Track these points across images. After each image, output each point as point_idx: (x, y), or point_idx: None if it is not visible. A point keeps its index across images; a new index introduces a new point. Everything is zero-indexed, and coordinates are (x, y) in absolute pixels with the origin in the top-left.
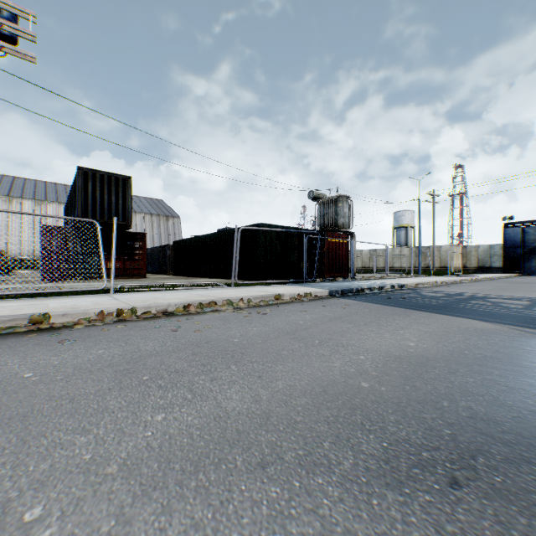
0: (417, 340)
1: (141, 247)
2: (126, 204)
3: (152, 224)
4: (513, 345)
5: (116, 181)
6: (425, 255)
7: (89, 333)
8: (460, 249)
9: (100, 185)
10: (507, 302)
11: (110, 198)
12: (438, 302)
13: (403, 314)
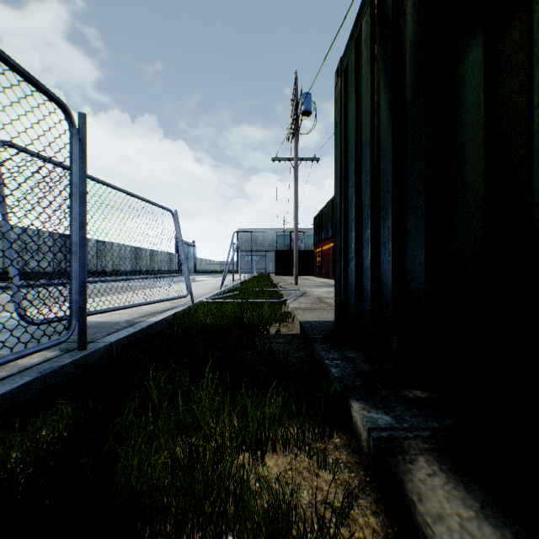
0: None
1: None
2: None
3: None
4: None
5: None
6: None
7: None
8: None
9: None
10: None
11: None
12: None
13: None
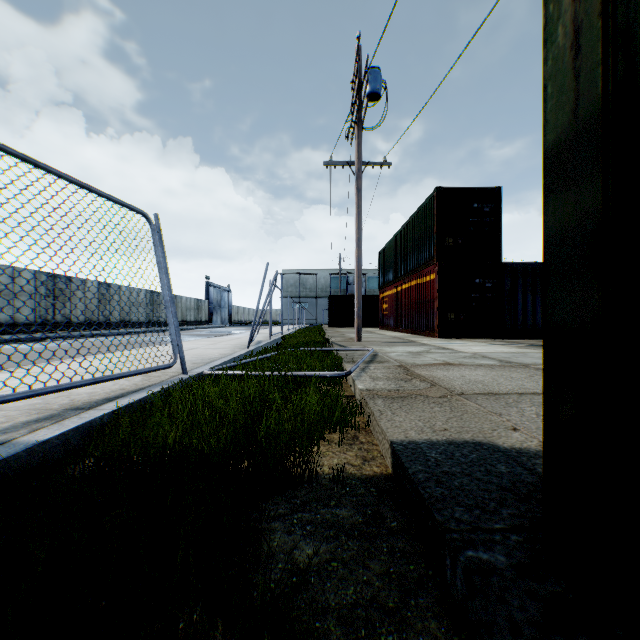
0: None
1: None
2: None
3: None
4: None
5: None
6: None
7: None
8: None
9: None
10: None
11: None
12: None
13: None
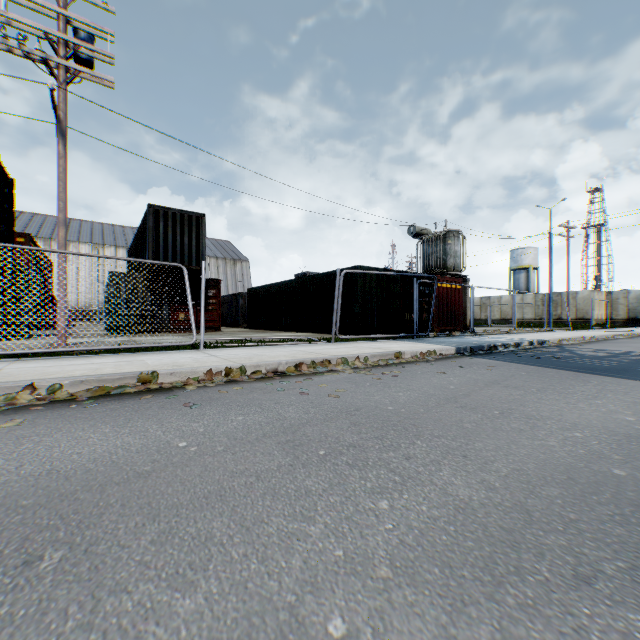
0: (631, 413)
1: (214, 296)
2: (199, 246)
3: (217, 269)
4: None
5: (189, 219)
6: (554, 304)
7: (208, 396)
8: (602, 295)
9: (171, 225)
10: None
11: (182, 239)
12: (609, 364)
13: (576, 379)
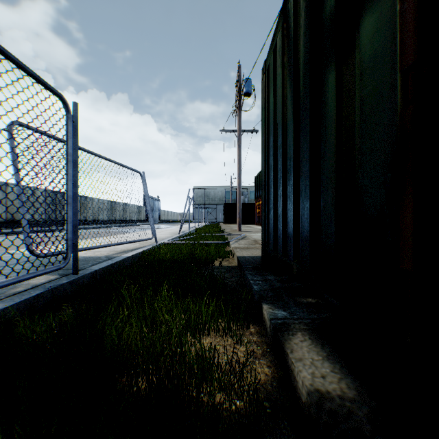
0: None
1: None
2: None
3: None
4: None
5: None
6: None
7: None
8: None
9: None
10: None
11: None
12: None
13: None
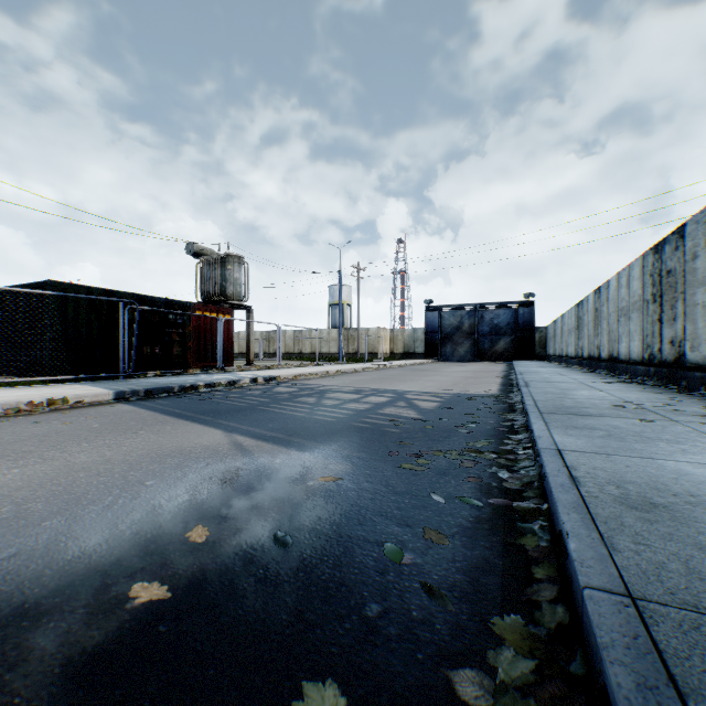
0: None
1: None
2: None
3: None
4: (148, 477)
5: None
6: (354, 339)
7: None
8: (388, 332)
9: None
10: (338, 397)
11: None
12: (255, 402)
13: (138, 429)
